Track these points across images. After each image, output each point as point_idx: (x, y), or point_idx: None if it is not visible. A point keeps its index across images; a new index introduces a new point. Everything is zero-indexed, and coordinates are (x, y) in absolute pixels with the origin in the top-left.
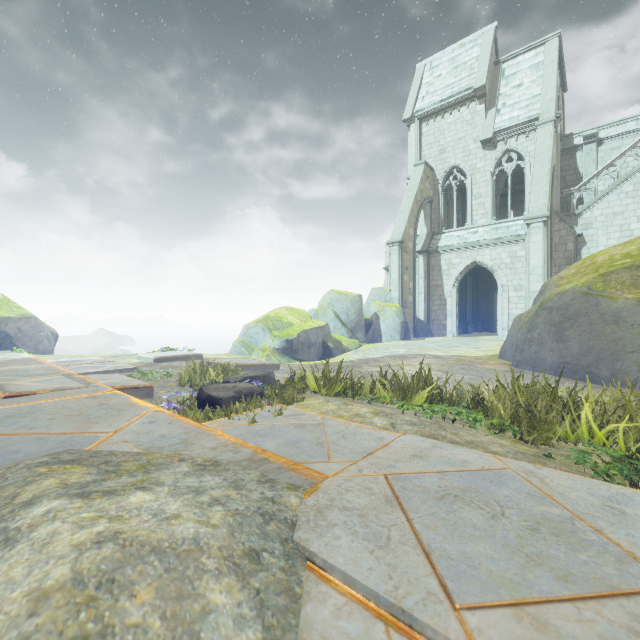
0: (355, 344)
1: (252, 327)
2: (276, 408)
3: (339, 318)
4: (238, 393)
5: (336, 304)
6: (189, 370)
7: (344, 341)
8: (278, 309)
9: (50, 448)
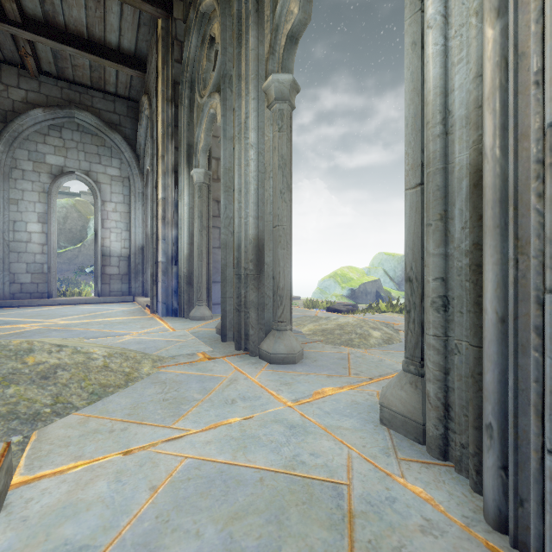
0: (401, 295)
1: (326, 280)
2: (370, 313)
3: (387, 274)
4: (347, 309)
5: (385, 263)
6: (309, 302)
7: (392, 292)
8: (342, 268)
9: (302, 316)
